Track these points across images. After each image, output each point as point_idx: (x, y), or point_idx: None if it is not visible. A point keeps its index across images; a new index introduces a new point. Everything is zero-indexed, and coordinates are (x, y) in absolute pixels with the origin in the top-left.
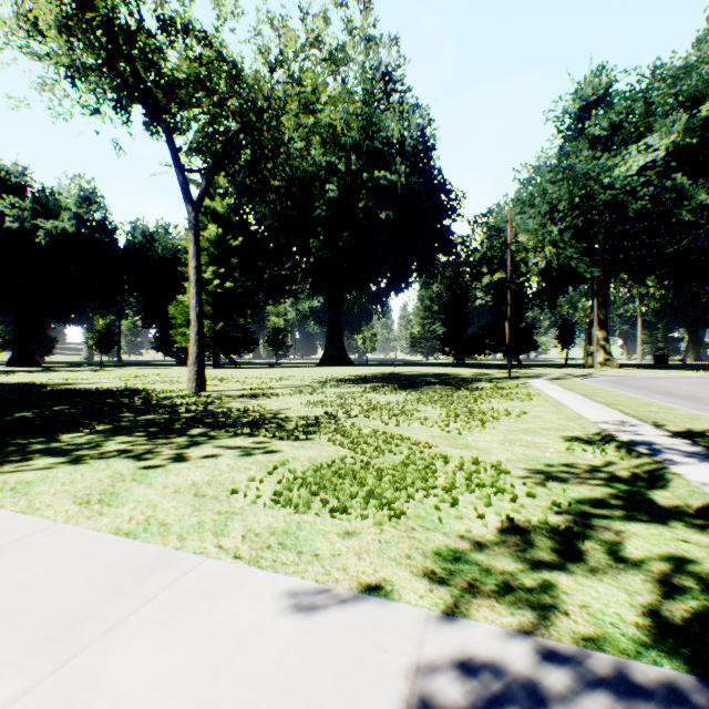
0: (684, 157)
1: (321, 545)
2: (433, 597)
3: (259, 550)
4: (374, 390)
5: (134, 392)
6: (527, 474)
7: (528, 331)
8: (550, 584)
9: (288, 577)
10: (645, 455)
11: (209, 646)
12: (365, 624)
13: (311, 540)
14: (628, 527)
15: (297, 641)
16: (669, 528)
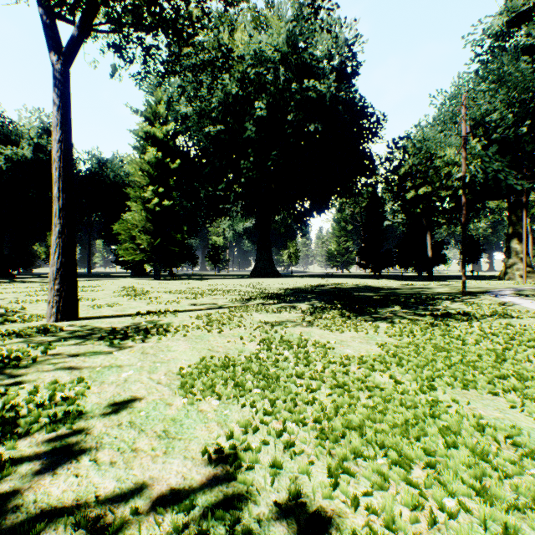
0: None
1: None
2: None
3: None
4: (317, 318)
5: None
6: None
7: (439, 246)
8: None
9: None
10: None
11: None
12: None
13: None
14: None
15: None
16: None
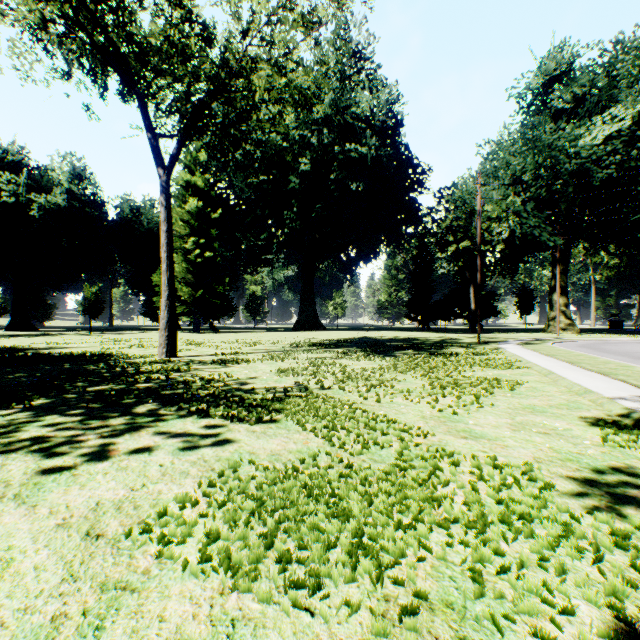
0: None
1: None
2: None
3: None
4: (347, 355)
5: (104, 357)
6: (580, 490)
7: (490, 298)
8: None
9: None
10: None
11: None
12: None
13: None
14: None
15: None
16: None
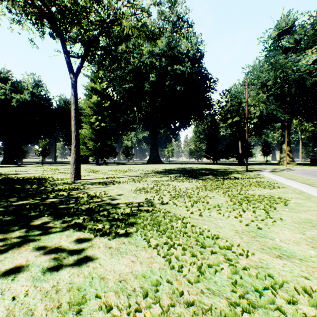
0: None
1: None
2: None
3: None
4: (176, 179)
5: (39, 180)
6: None
7: (248, 147)
8: None
9: None
10: None
11: None
12: None
13: None
14: None
15: None
16: None
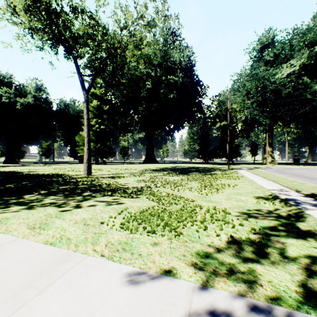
0: (307, 69)
1: (142, 249)
2: (196, 276)
3: (113, 252)
4: (168, 174)
5: (59, 175)
6: (239, 214)
7: (237, 148)
8: (252, 270)
9: (126, 266)
10: (293, 205)
11: (87, 302)
12: (163, 291)
13: (138, 247)
14: (288, 241)
15: (130, 300)
16: (307, 241)
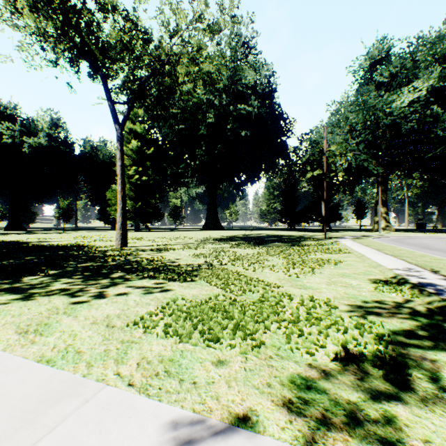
0: (438, 95)
1: (199, 373)
2: (293, 430)
3: (149, 377)
4: (238, 246)
5: (81, 247)
6: (351, 309)
7: (336, 208)
8: (391, 415)
9: (170, 407)
10: (434, 295)
11: None
12: None
13: (191, 367)
14: (440, 357)
15: None
16: None
